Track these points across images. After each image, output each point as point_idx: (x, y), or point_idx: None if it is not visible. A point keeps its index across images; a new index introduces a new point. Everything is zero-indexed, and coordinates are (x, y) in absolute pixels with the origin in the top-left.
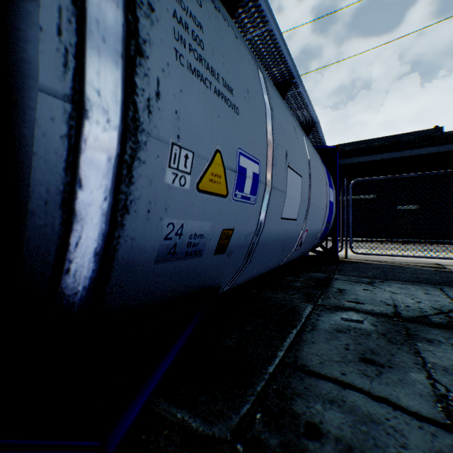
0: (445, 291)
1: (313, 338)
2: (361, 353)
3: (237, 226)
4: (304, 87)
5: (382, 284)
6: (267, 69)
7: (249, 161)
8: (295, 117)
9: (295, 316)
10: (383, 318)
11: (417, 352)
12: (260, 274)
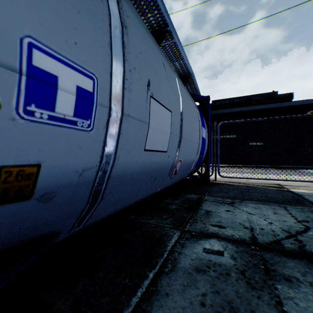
0: (288, 209)
1: (169, 286)
2: (218, 312)
3: (49, 159)
4: (178, 37)
5: (241, 204)
6: (143, 13)
7: (65, 68)
8: (174, 68)
9: (159, 248)
10: (242, 246)
11: (279, 302)
12: (137, 201)
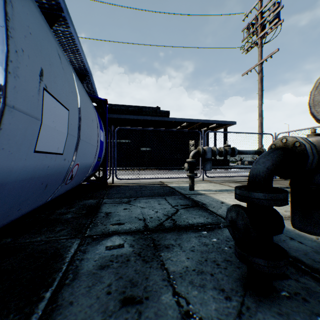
0: (167, 199)
1: (73, 294)
2: (122, 292)
3: None
4: (74, 29)
5: (136, 201)
6: None
7: None
8: (69, 59)
9: (56, 263)
10: (138, 234)
11: (163, 264)
12: (16, 218)
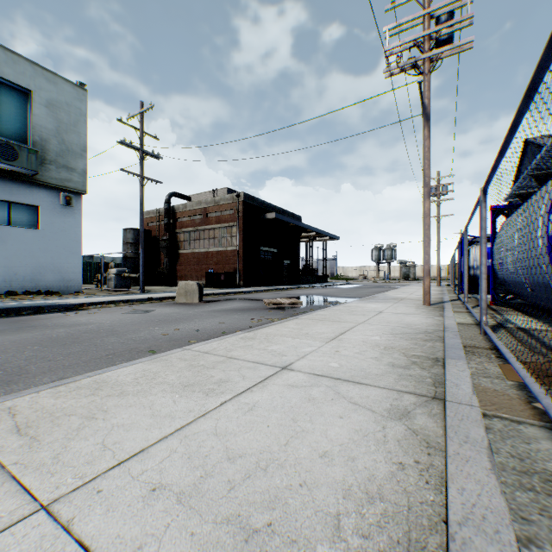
0: None
1: None
2: None
3: None
4: None
5: None
6: None
7: None
8: None
9: None
10: None
11: None
12: None
